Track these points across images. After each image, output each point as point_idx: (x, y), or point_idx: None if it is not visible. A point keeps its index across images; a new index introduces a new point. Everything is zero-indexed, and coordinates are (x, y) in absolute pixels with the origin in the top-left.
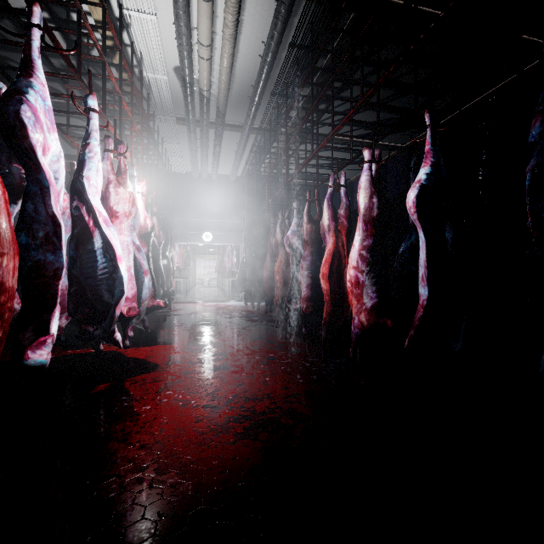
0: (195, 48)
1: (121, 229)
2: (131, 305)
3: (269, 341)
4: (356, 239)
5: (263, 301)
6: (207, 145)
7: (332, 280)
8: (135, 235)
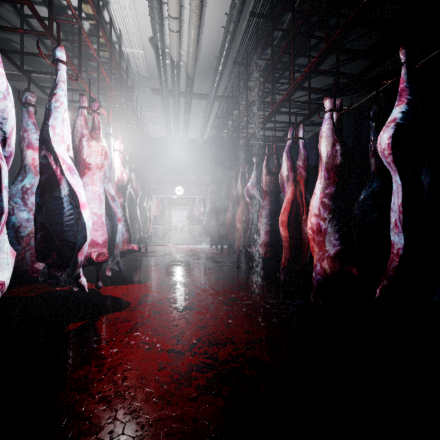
0: (166, 22)
1: (94, 180)
2: (102, 251)
3: (231, 281)
4: (317, 187)
5: (225, 244)
6: (179, 113)
7: (291, 228)
8: (111, 186)
